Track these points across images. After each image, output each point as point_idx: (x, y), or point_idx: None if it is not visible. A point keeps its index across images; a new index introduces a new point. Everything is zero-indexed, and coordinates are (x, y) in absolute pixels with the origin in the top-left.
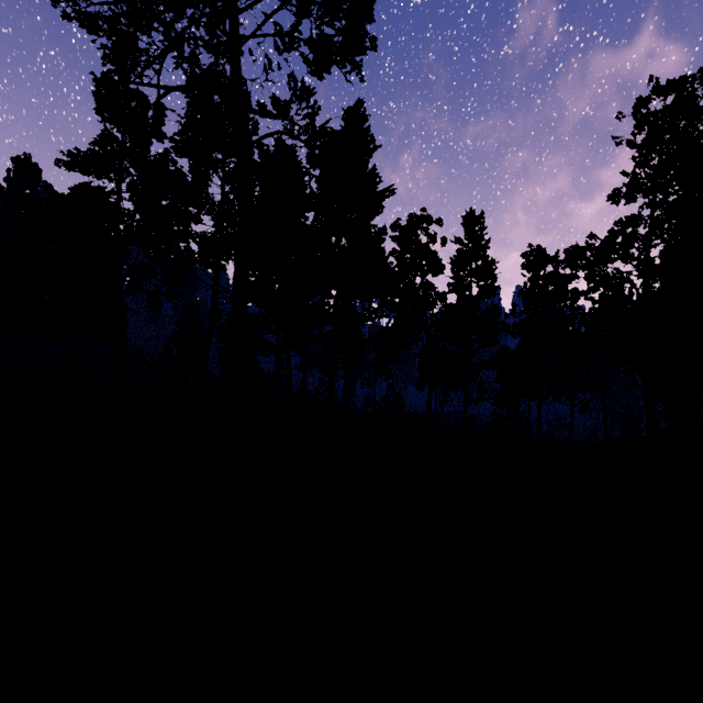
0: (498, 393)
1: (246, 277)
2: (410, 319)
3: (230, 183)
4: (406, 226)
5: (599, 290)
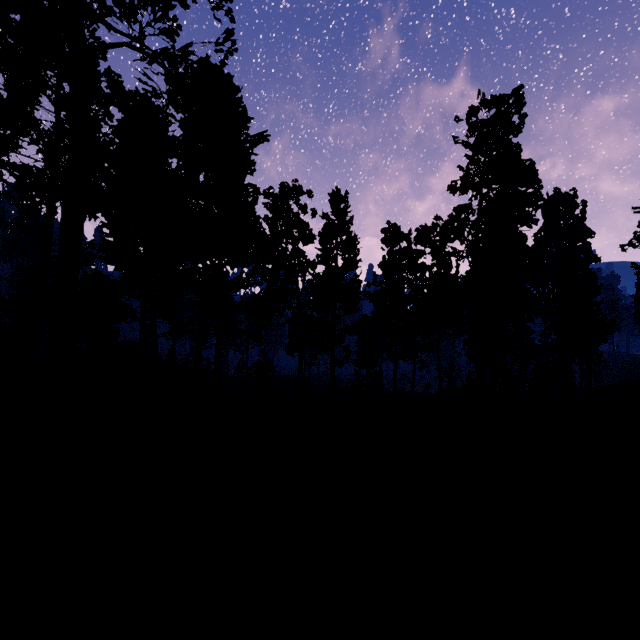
0: (359, 355)
1: (80, 218)
2: (282, 285)
3: (64, 108)
4: (279, 194)
5: (440, 265)
